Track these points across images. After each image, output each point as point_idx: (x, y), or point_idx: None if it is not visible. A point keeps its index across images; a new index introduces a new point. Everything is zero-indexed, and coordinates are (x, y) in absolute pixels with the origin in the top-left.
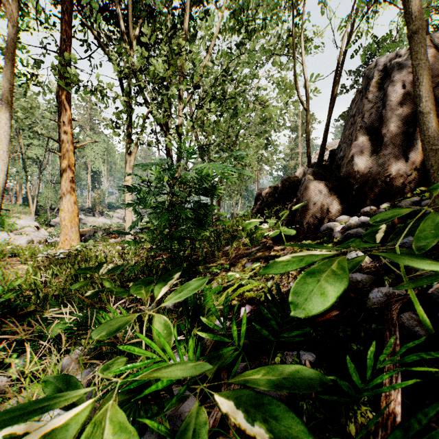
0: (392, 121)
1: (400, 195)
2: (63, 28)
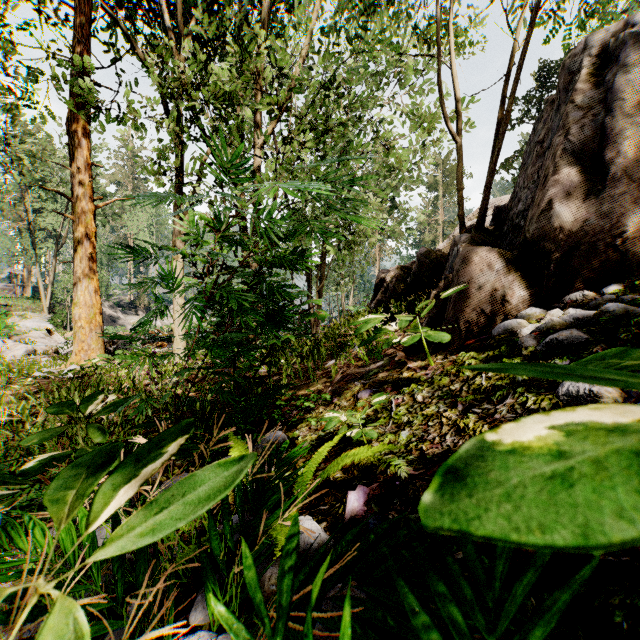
0: (624, 136)
1: (638, 271)
2: (77, 22)
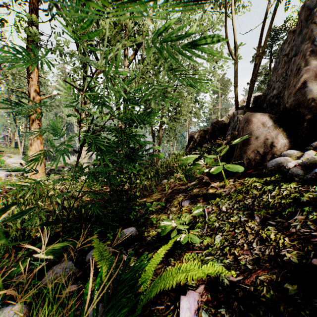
0: None
1: None
2: (31, 1)
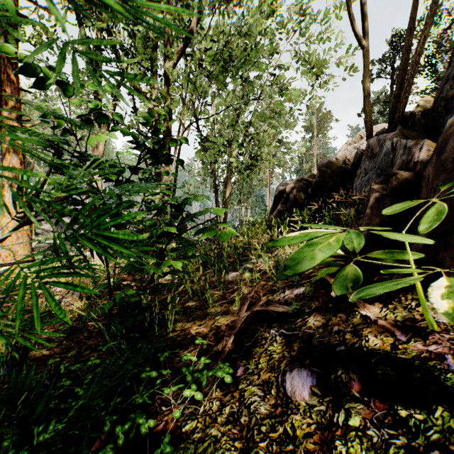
0: None
1: None
2: None
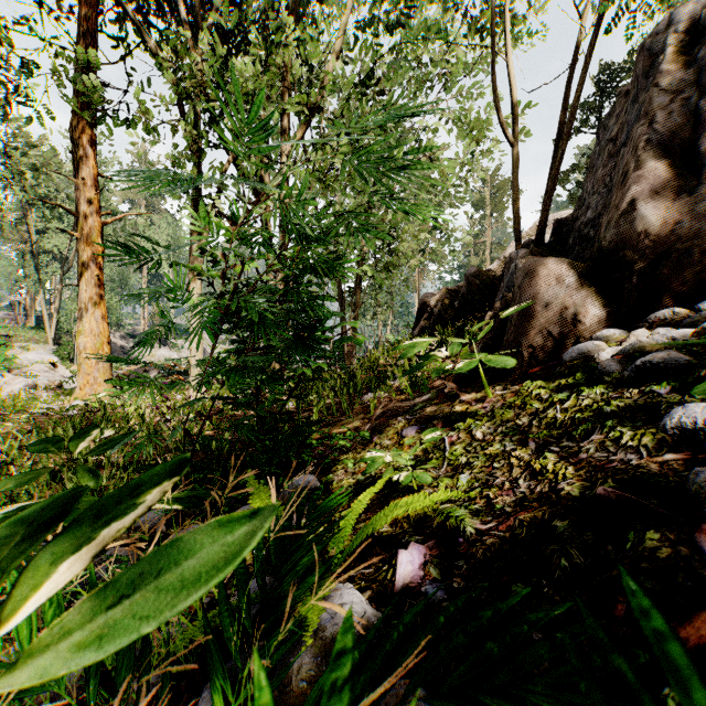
0: None
1: None
2: (82, 15)
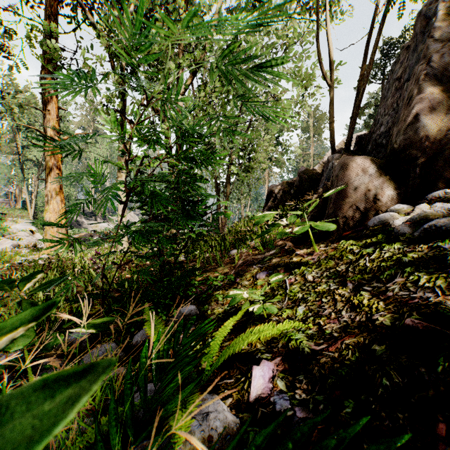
0: None
1: None
2: (48, 3)
